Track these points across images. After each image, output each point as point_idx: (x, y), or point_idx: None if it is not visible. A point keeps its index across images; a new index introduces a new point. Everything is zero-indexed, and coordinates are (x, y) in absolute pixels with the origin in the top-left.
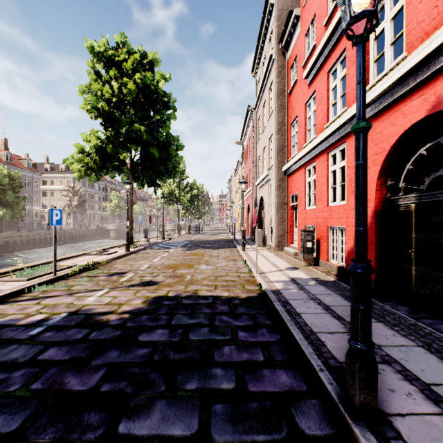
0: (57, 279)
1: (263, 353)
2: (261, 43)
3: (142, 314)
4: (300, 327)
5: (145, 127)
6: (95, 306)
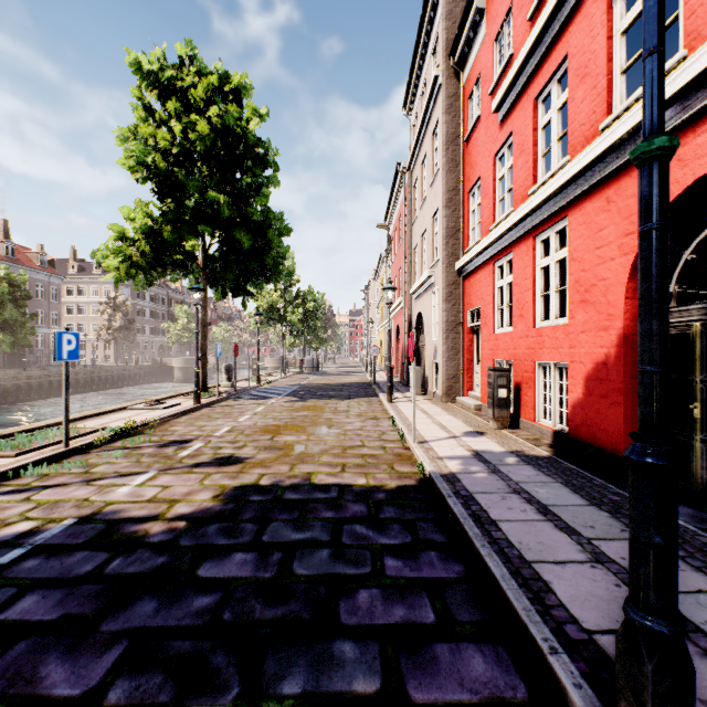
0: (70, 453)
1: (433, 605)
2: (419, 60)
3: (209, 521)
4: (500, 549)
5: (227, 197)
6: (127, 504)
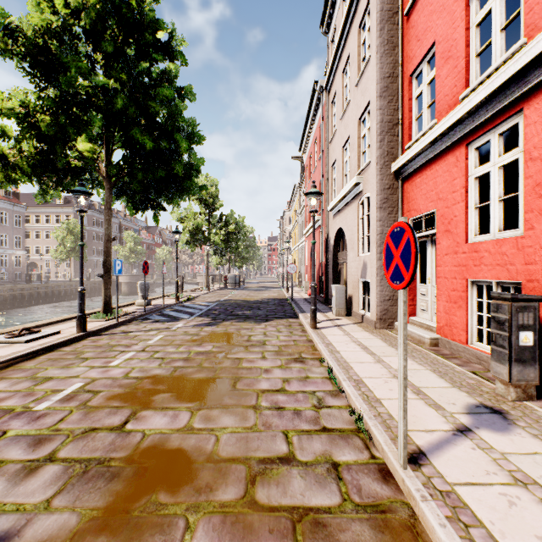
0: None
1: None
2: None
3: None
4: None
5: (121, 86)
6: None
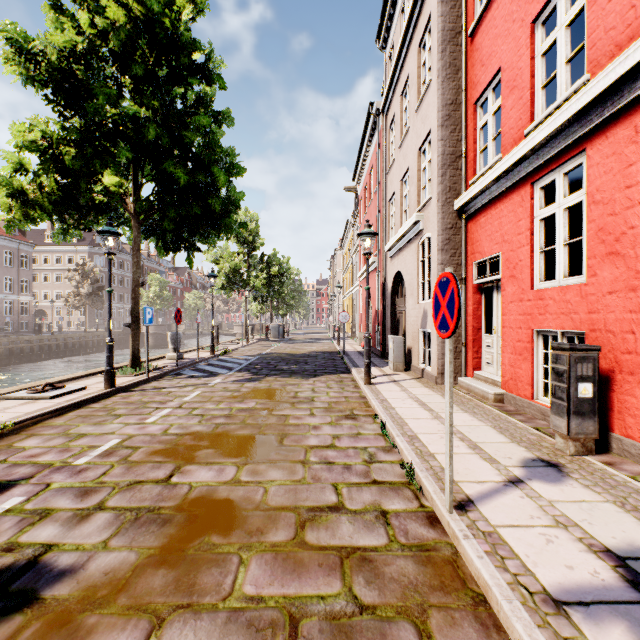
0: None
1: None
2: None
3: None
4: None
5: (153, 114)
6: None
